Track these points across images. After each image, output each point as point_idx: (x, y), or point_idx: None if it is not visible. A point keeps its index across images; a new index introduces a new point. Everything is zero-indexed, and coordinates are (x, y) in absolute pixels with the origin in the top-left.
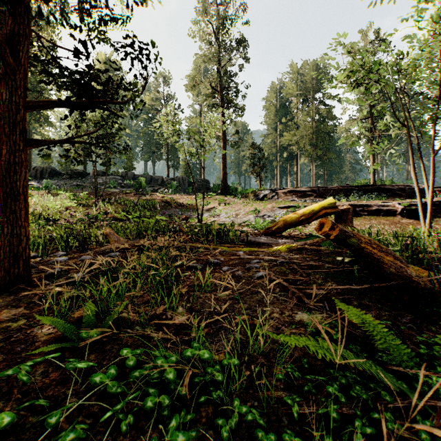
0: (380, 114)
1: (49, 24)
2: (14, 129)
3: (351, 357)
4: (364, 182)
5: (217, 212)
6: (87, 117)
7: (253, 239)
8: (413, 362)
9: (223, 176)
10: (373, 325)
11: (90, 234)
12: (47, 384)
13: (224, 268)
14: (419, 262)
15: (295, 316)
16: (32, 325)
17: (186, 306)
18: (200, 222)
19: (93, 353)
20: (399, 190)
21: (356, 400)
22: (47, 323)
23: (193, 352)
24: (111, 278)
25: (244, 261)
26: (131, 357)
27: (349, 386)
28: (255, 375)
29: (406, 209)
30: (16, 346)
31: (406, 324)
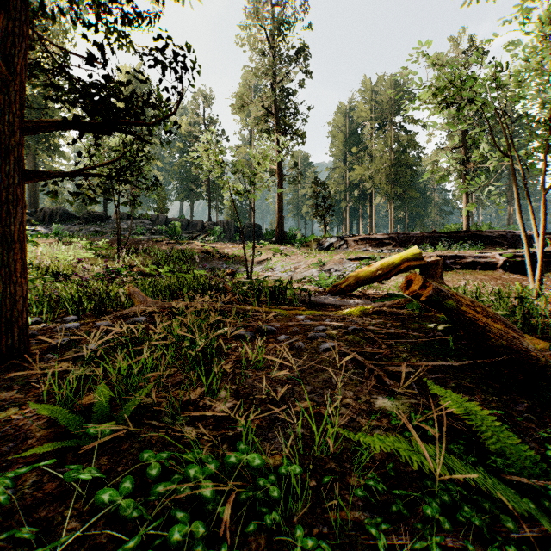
0: (477, 142)
1: (53, 20)
2: (7, 157)
3: (458, 467)
4: (455, 228)
5: (271, 265)
6: (107, 145)
7: (317, 299)
8: (538, 469)
9: (279, 219)
10: (480, 417)
11: (109, 293)
12: (39, 499)
13: (280, 337)
14: (532, 330)
15: (374, 403)
16: (26, 415)
17: (230, 388)
18: (249, 278)
19: (105, 454)
20: (499, 237)
21: (465, 526)
22: (45, 413)
23: (239, 457)
24: (134, 351)
25: (306, 328)
26: (154, 463)
27: (452, 504)
28: (324, 486)
29: (509, 262)
30: (3, 445)
31: (522, 413)
